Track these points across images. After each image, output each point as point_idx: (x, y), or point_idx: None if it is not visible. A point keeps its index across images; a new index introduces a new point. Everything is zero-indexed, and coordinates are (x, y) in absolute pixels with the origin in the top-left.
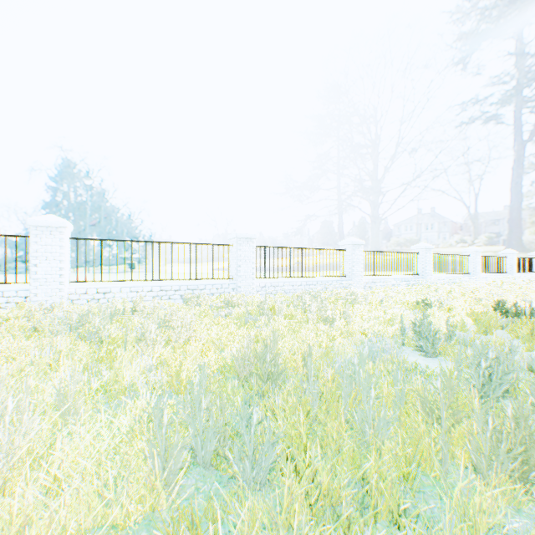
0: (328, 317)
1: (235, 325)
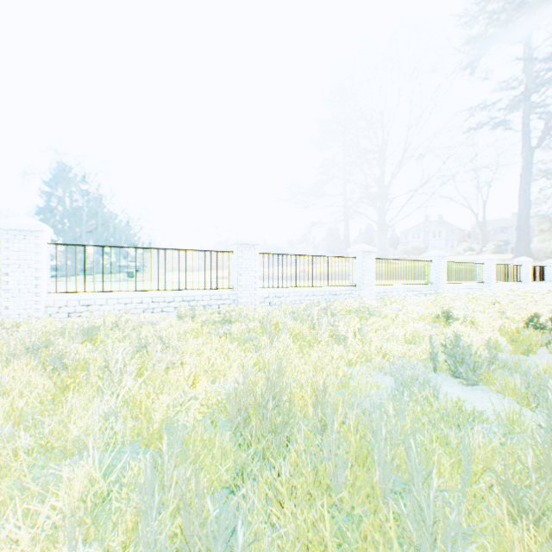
0: (342, 335)
1: (232, 345)
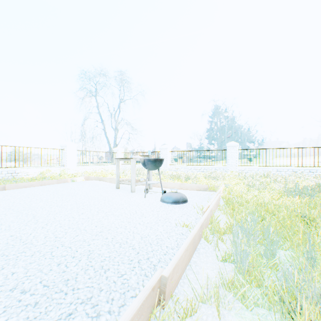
0: None
1: None
